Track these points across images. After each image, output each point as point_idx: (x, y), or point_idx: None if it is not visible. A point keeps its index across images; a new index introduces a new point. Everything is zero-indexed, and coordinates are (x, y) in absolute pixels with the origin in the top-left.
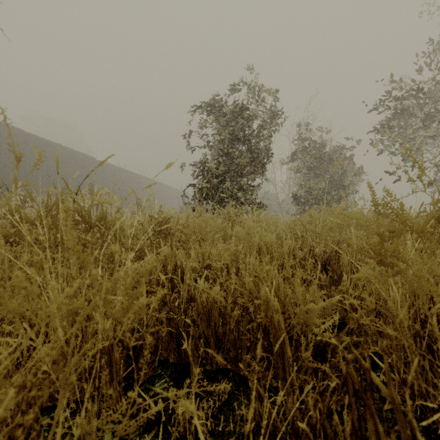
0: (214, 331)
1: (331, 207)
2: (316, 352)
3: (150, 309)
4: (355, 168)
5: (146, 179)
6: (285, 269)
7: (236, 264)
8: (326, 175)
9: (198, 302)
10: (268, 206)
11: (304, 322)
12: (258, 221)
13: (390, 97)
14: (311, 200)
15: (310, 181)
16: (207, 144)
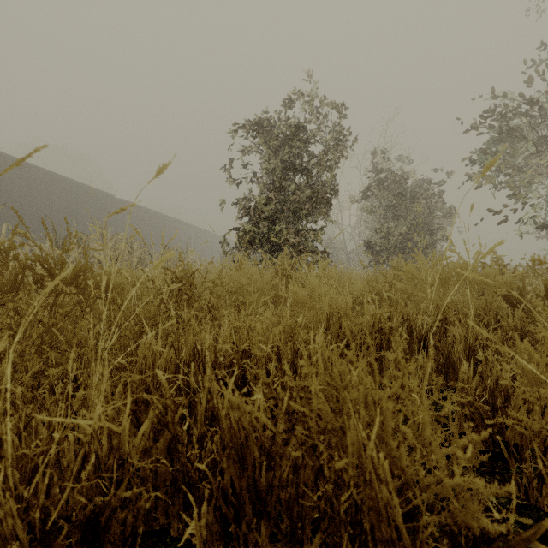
0: (252, 481)
1: (432, 256)
2: (455, 544)
3: (138, 436)
4: (444, 208)
5: (178, 223)
6: (367, 349)
7: (292, 346)
8: (409, 217)
9: (223, 425)
10: (333, 257)
11: (451, 513)
12: (323, 275)
13: (493, 115)
14: (389, 248)
15: (387, 224)
16: (255, 176)
